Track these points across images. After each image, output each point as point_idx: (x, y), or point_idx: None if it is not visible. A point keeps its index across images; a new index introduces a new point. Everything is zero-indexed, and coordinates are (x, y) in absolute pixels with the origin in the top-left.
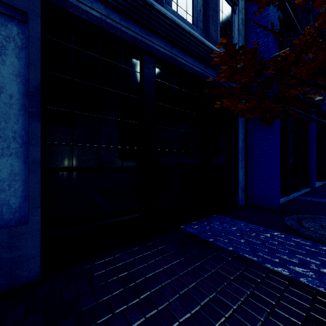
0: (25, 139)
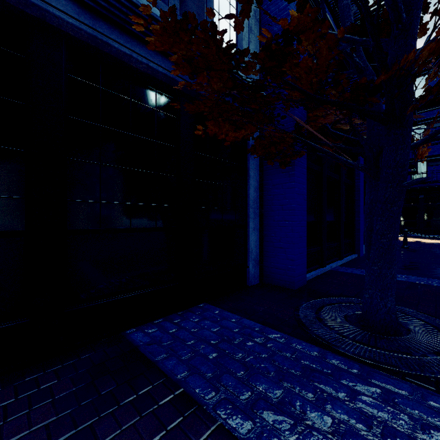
0: None
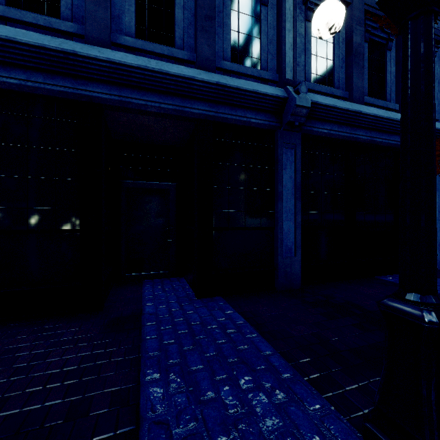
0: (293, 211)
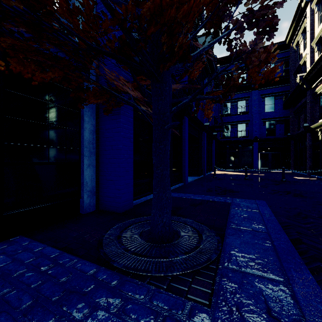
0: None
